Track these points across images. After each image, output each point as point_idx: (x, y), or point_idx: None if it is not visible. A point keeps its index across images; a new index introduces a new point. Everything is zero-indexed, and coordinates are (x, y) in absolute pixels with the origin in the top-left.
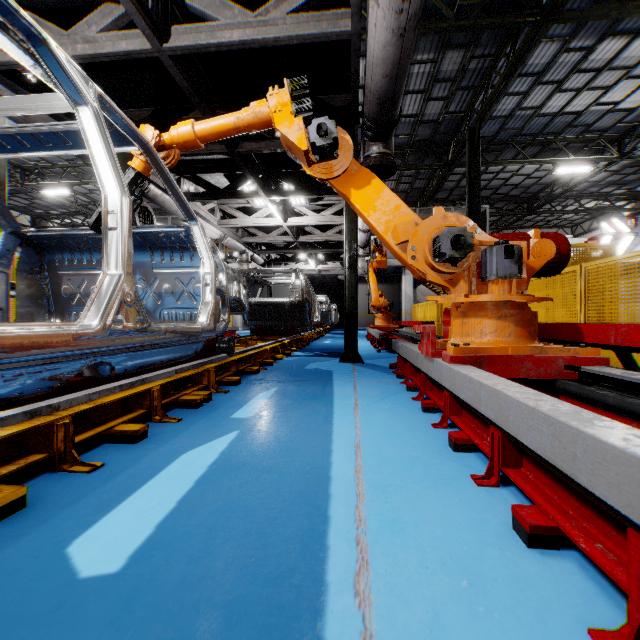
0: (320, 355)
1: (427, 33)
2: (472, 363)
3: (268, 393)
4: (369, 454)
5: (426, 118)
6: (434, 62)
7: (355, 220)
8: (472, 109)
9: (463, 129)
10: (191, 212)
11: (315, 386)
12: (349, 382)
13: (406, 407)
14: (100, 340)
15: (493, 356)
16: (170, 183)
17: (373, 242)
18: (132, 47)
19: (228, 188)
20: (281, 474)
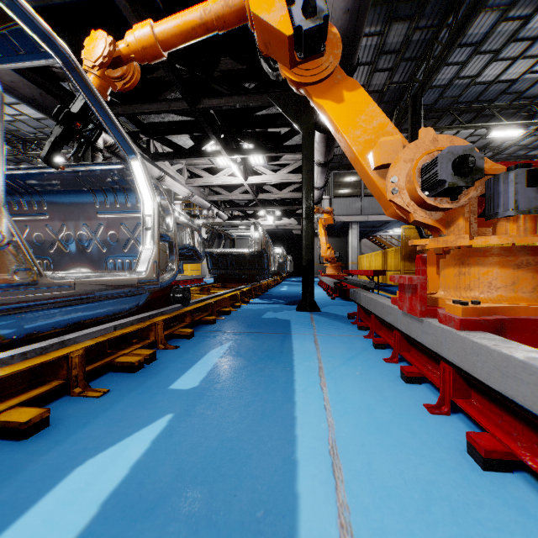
0: (277, 302)
1: (376, 3)
2: (491, 329)
3: (221, 350)
4: (354, 473)
5: (372, 88)
6: (381, 35)
7: (312, 171)
8: (414, 79)
9: (405, 98)
10: (129, 144)
11: (272, 340)
12: (308, 335)
13: (381, 373)
14: None
15: (518, 319)
16: (100, 106)
17: (323, 201)
18: None
19: (193, 148)
20: (214, 531)
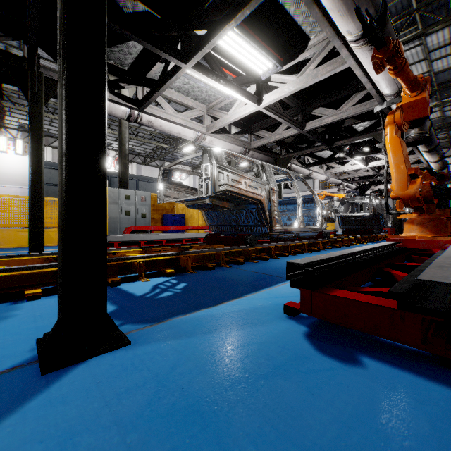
0: None
1: None
2: None
3: None
4: None
5: None
6: None
7: None
8: None
9: None
10: (314, 193)
11: None
12: None
13: None
14: (298, 229)
15: None
16: (308, 186)
17: None
18: (293, 133)
19: (329, 157)
20: None
